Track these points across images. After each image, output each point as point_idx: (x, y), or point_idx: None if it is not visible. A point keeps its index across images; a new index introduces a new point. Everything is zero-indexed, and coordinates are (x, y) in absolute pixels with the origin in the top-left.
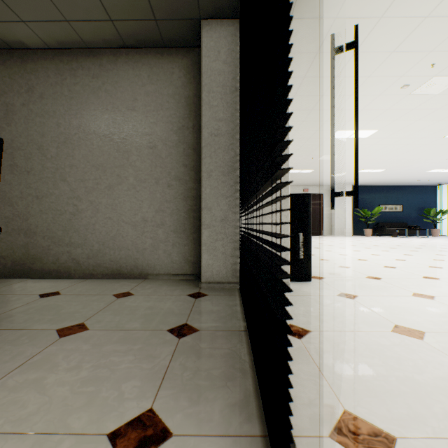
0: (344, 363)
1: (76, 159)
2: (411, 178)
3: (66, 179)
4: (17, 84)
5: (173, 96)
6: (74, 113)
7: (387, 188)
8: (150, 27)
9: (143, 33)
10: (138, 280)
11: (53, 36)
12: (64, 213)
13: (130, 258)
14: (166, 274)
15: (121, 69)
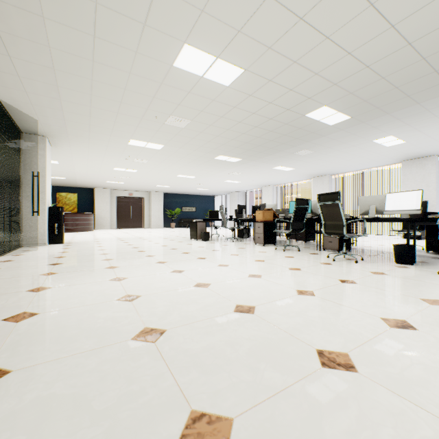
0: (32, 252)
1: None
2: (194, 191)
3: None
4: None
5: None
6: None
7: (187, 196)
8: None
9: None
10: None
11: None
12: None
13: None
14: None
15: None
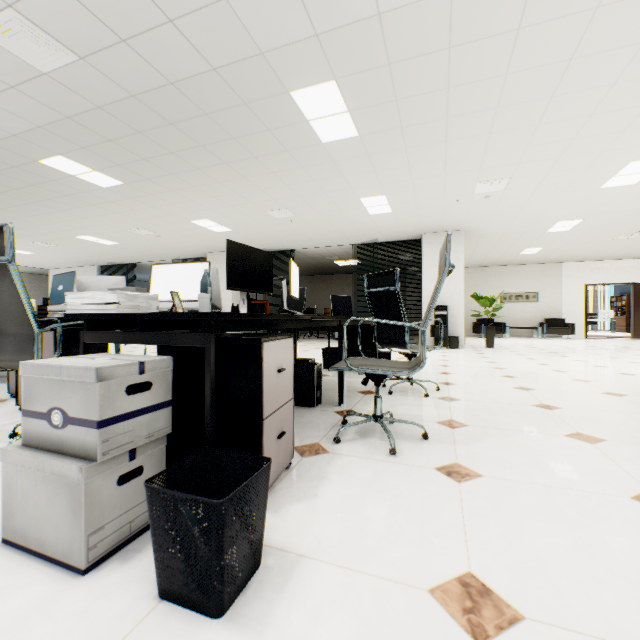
0: None
1: None
2: None
3: None
4: None
5: None
6: None
7: None
8: None
9: None
10: None
11: None
12: None
13: None
14: None
15: None
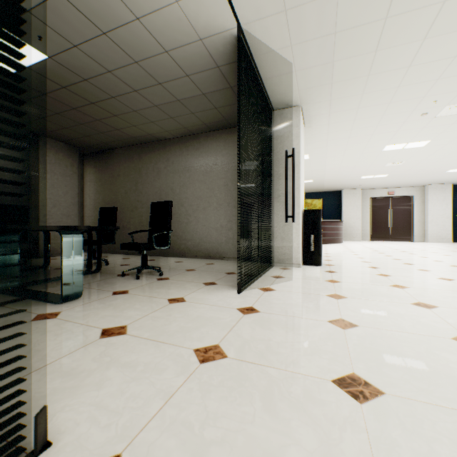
0: (284, 283)
1: (188, 194)
2: None
3: (184, 205)
4: (162, 158)
5: (237, 155)
6: (187, 169)
7: None
8: (224, 122)
9: (220, 125)
10: (218, 260)
11: (178, 133)
12: (182, 223)
13: (214, 248)
14: (233, 258)
15: (210, 143)
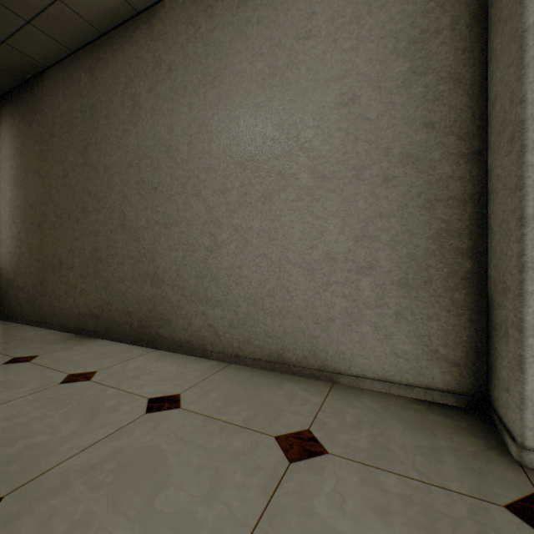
0: None
1: (214, 158)
2: None
3: (200, 193)
4: (143, 63)
5: None
6: (211, 79)
7: None
8: None
9: None
10: (317, 383)
11: None
12: (197, 248)
13: (301, 335)
14: (379, 380)
15: None
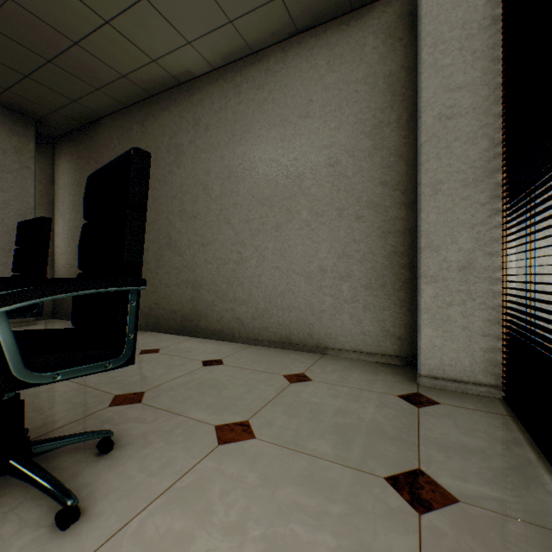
0: None
1: (240, 196)
2: None
3: (230, 221)
4: (185, 121)
5: (365, 80)
6: (238, 139)
7: None
8: None
9: None
10: (313, 354)
11: (217, 51)
12: (227, 262)
13: (302, 323)
14: (353, 351)
15: (291, 66)
